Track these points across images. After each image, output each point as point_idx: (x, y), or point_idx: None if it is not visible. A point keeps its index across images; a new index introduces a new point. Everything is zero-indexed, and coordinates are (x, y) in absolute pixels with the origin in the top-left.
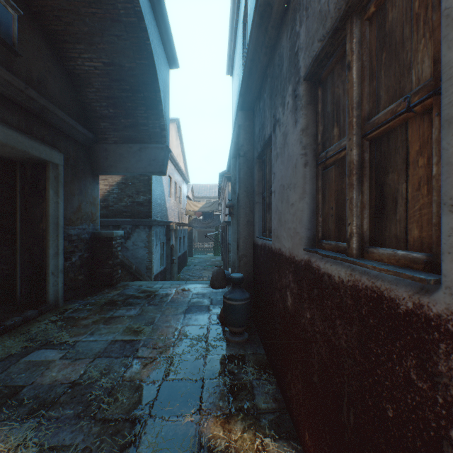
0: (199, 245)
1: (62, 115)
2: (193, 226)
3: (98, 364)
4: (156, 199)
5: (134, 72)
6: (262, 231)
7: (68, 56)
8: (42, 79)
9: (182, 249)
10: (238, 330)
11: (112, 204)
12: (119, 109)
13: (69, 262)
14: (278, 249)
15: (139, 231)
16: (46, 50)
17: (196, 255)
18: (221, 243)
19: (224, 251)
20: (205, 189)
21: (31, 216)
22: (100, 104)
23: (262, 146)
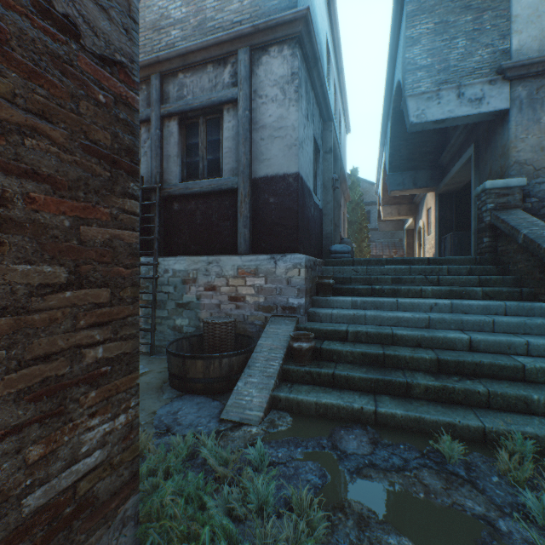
0: None
1: None
2: None
3: None
4: None
5: None
6: None
7: None
8: None
9: None
10: None
11: None
12: None
13: None
14: None
15: None
16: None
17: None
18: None
19: None
20: None
21: None
22: None
23: None
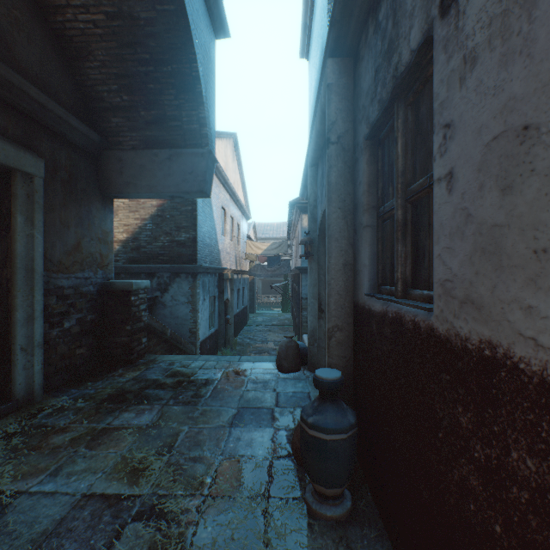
0: (264, 299)
1: (38, 96)
2: (255, 274)
3: None
4: (204, 238)
5: (154, 28)
6: (379, 282)
7: (51, 4)
8: (3, 35)
9: (241, 304)
10: (331, 491)
11: (144, 245)
12: (136, 94)
13: (59, 329)
14: (477, 341)
15: (179, 281)
16: None
17: (260, 310)
18: (291, 296)
19: (296, 308)
20: (271, 228)
21: None
22: (109, 87)
23: (384, 102)
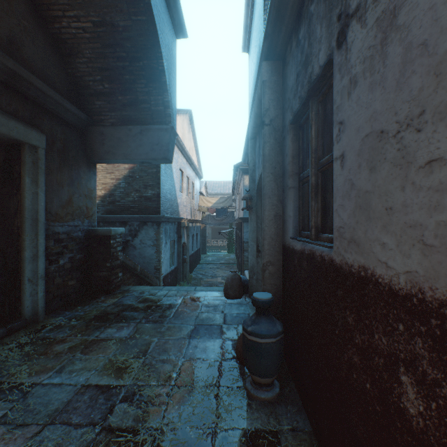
0: (213, 243)
1: (41, 86)
2: (206, 222)
3: (45, 441)
4: (166, 194)
5: (130, 33)
6: (300, 229)
7: (50, 15)
8: (15, 40)
9: (195, 247)
10: (265, 380)
11: (118, 200)
12: (115, 83)
13: (55, 265)
14: (357, 267)
15: (146, 228)
16: (21, 5)
17: (210, 252)
18: (235, 240)
19: (239, 250)
20: (219, 185)
21: (4, 211)
22: (94, 78)
23: (302, 98)
